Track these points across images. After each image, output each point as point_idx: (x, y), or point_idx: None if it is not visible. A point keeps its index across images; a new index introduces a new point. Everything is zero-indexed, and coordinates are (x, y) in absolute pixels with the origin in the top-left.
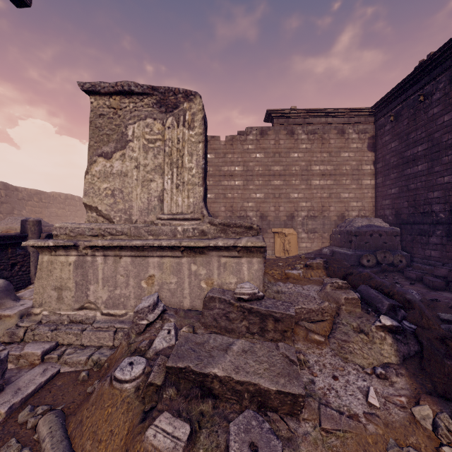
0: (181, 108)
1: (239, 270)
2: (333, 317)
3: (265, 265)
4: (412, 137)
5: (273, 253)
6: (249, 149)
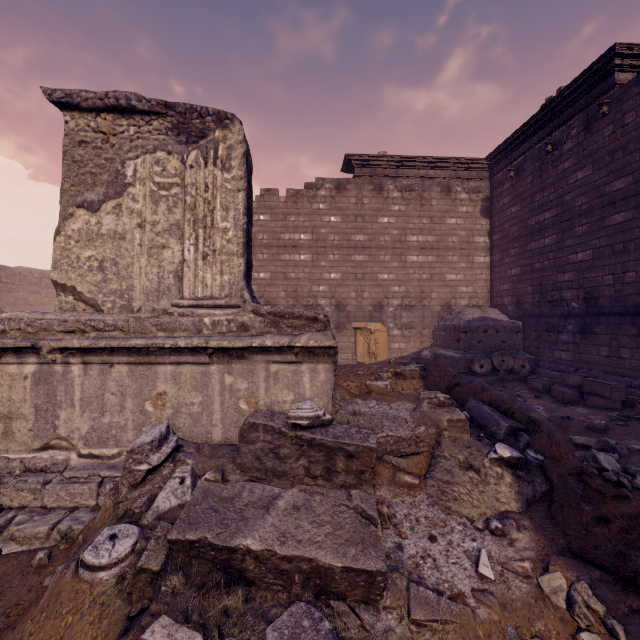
0: (211, 138)
1: (297, 382)
2: (432, 448)
3: (339, 374)
4: (538, 199)
5: (354, 357)
6: (321, 209)
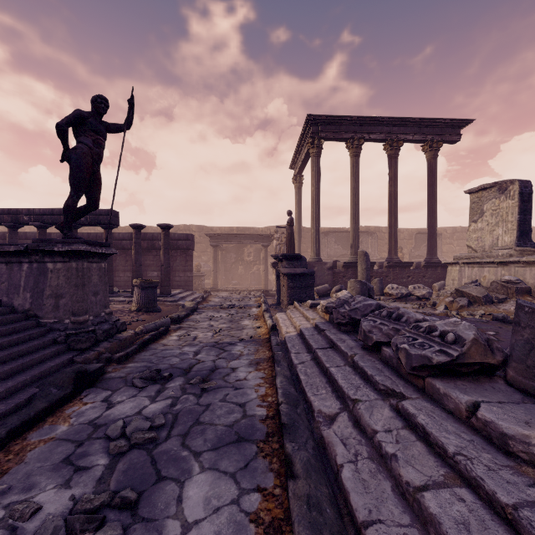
0: (508, 189)
1: (524, 274)
2: None
3: None
4: None
5: None
6: None
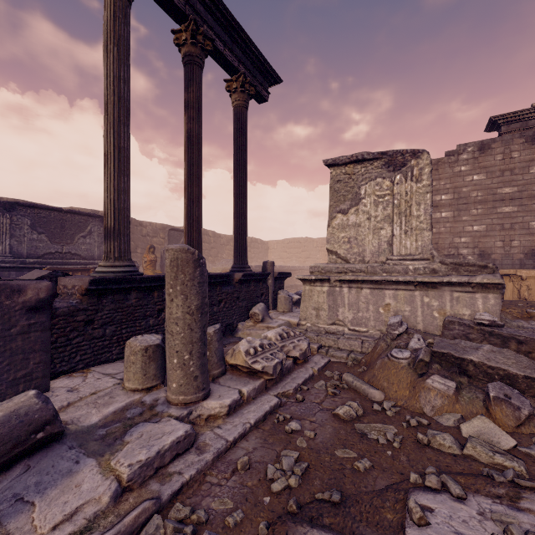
0: (409, 165)
1: (472, 303)
2: None
3: None
4: None
5: None
6: (462, 171)
